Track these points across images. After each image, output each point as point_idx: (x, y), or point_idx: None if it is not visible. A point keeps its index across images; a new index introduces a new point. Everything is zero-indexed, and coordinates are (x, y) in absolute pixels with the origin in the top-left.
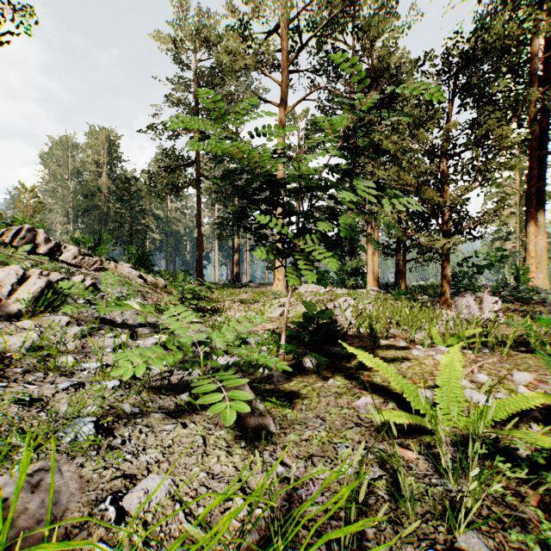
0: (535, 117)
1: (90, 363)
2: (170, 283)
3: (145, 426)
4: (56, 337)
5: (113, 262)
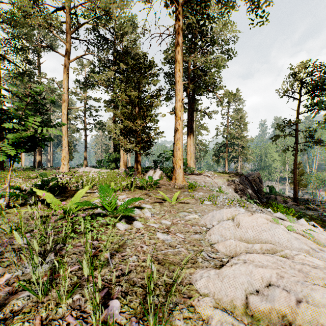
0: (189, 94)
1: None
2: None
3: None
4: None
5: None
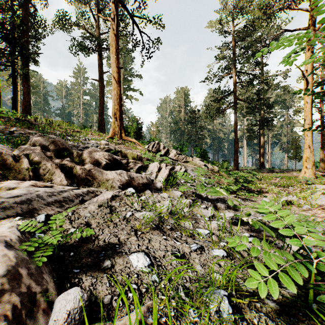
0: None
1: (201, 230)
2: (219, 169)
3: (268, 317)
4: (178, 205)
5: (190, 157)
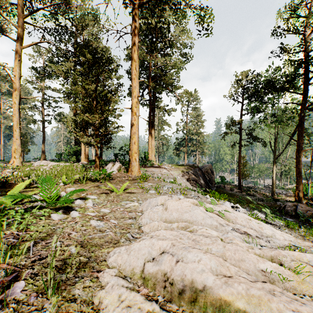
0: (151, 92)
1: None
2: None
3: None
4: None
5: None
